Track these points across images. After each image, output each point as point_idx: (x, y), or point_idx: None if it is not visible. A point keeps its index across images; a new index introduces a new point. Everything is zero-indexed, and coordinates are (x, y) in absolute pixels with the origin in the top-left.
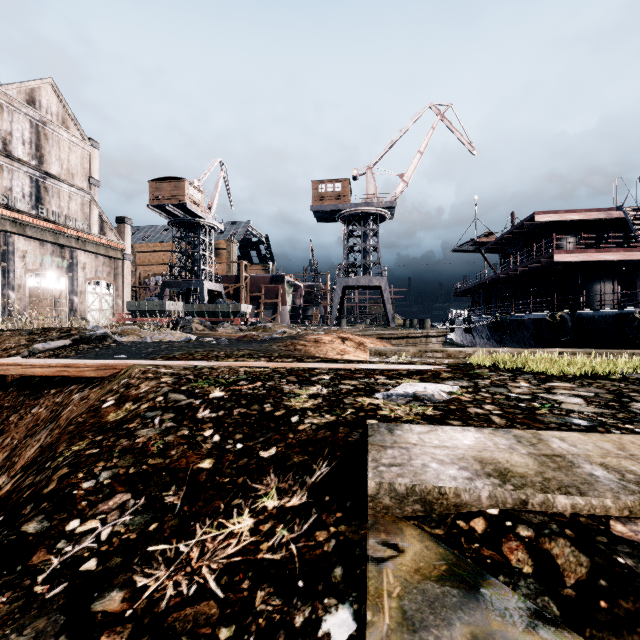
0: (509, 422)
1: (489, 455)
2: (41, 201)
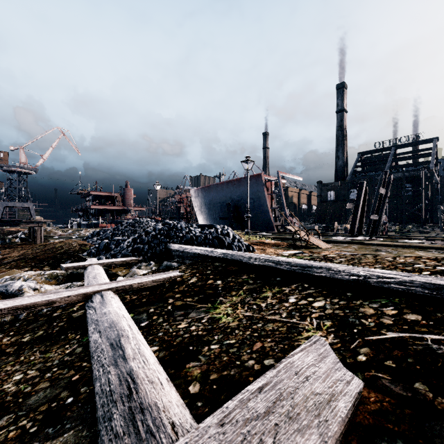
0: None
1: None
2: None
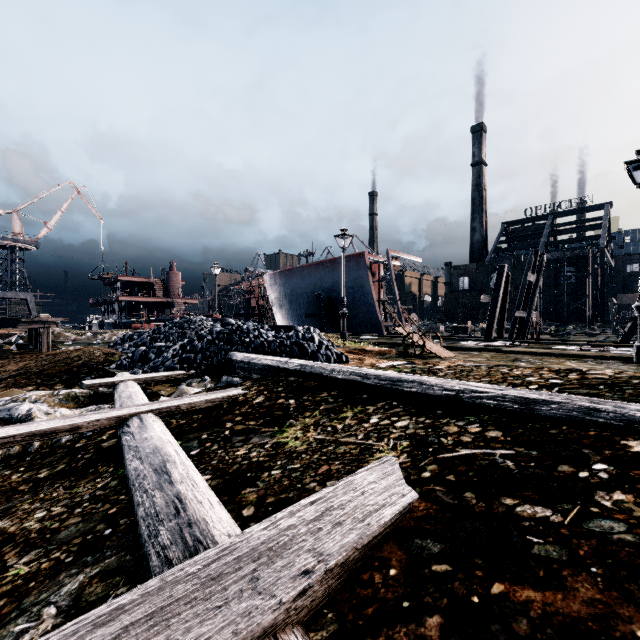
0: None
1: None
2: None
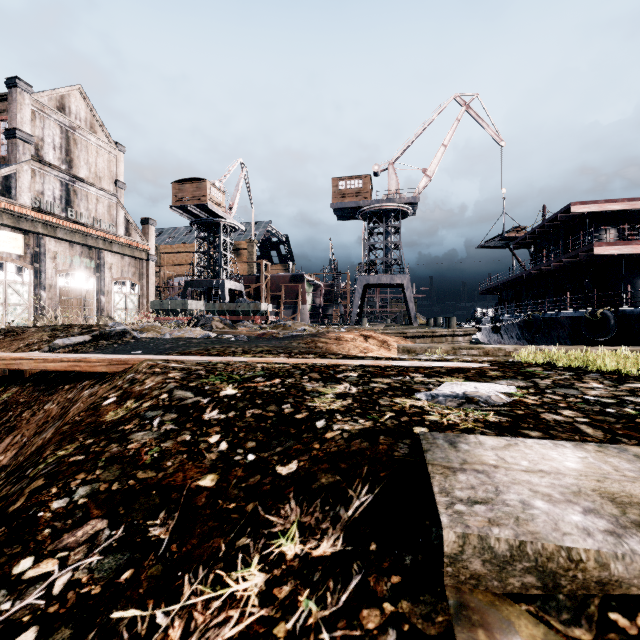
0: (608, 434)
1: (619, 488)
2: (70, 204)
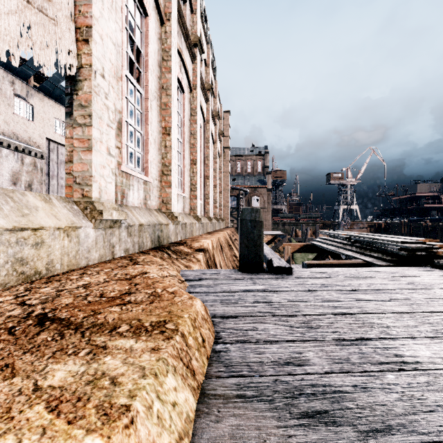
0: None
1: None
2: None
